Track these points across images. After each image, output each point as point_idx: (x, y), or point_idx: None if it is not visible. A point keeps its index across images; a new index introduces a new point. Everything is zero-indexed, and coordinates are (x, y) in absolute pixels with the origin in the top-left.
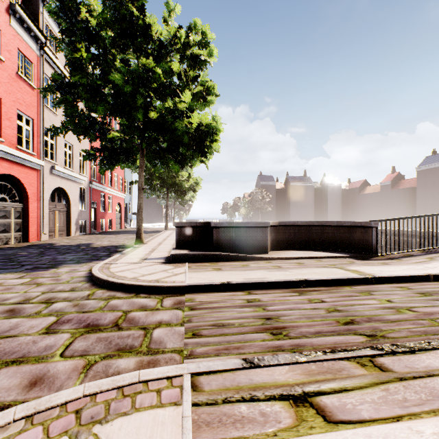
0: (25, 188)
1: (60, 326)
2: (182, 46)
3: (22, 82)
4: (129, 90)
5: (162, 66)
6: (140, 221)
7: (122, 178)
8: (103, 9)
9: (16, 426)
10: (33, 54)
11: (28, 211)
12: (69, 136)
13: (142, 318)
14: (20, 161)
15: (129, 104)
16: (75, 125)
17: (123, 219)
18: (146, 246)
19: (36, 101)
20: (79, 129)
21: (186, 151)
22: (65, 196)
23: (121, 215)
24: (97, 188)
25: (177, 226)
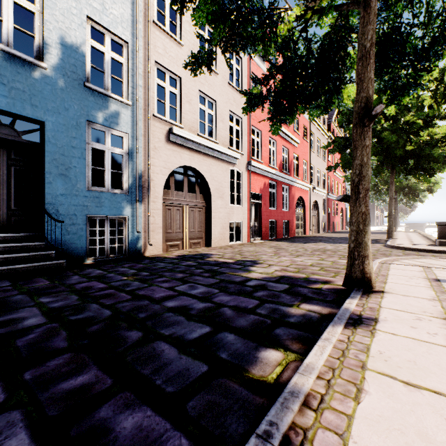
0: (304, 203)
1: (408, 254)
2: (435, 86)
3: (303, 142)
4: (394, 139)
5: (420, 114)
6: (391, 222)
7: (343, 186)
8: (377, 97)
9: (434, 258)
10: (307, 122)
11: (305, 216)
12: (318, 164)
13: (444, 257)
14: (304, 188)
15: (391, 146)
16: (346, 164)
17: (343, 222)
18: (400, 239)
19: (307, 149)
20: (347, 165)
21: (436, 164)
22: (316, 206)
23: (342, 218)
24: (330, 198)
25: (438, 225)
